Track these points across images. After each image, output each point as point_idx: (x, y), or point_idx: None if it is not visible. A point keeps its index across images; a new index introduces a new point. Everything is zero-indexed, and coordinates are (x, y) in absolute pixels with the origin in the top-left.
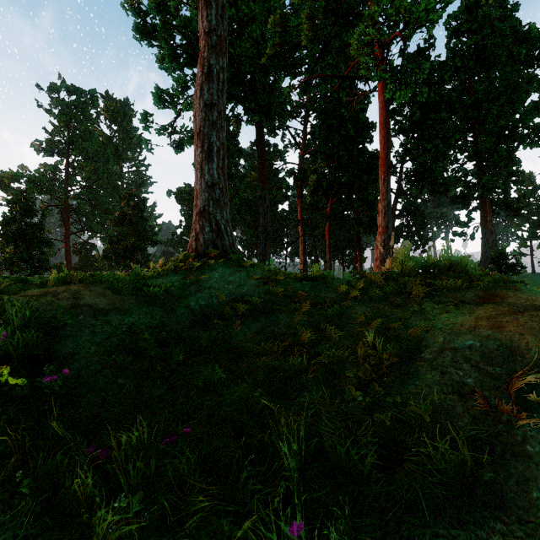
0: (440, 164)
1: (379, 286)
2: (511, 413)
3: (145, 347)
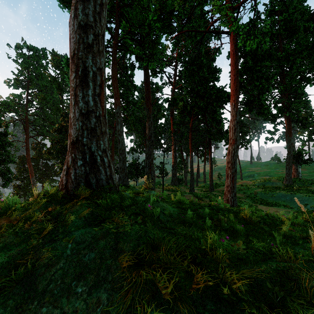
0: (264, 95)
1: None
2: None
3: None
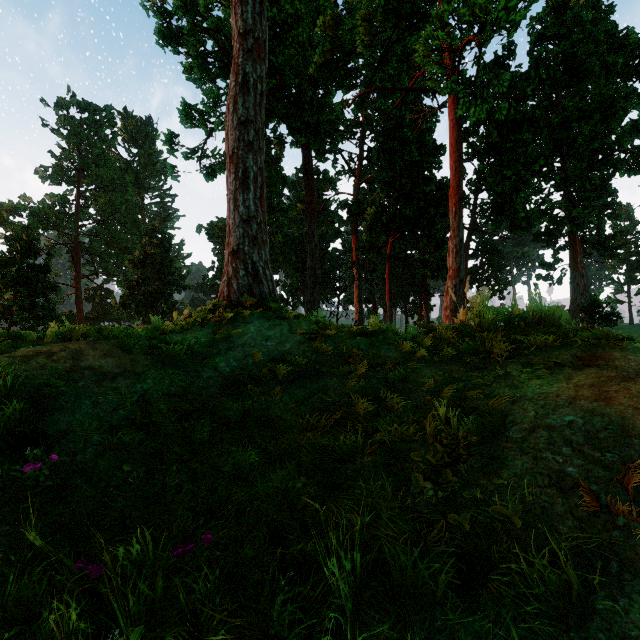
0: (522, 194)
1: (451, 343)
2: (629, 514)
3: (160, 421)
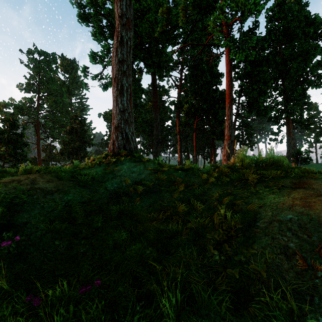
0: (262, 97)
1: (227, 175)
2: None
3: (76, 216)
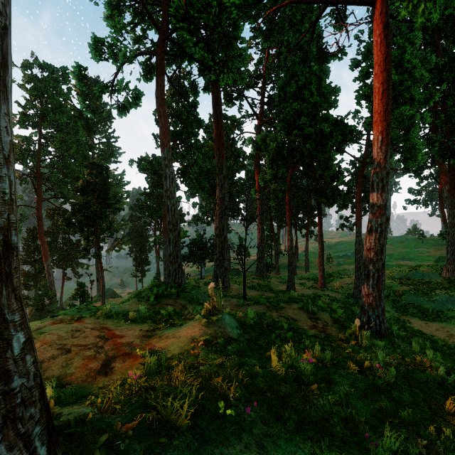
0: (416, 129)
1: None
2: None
3: None
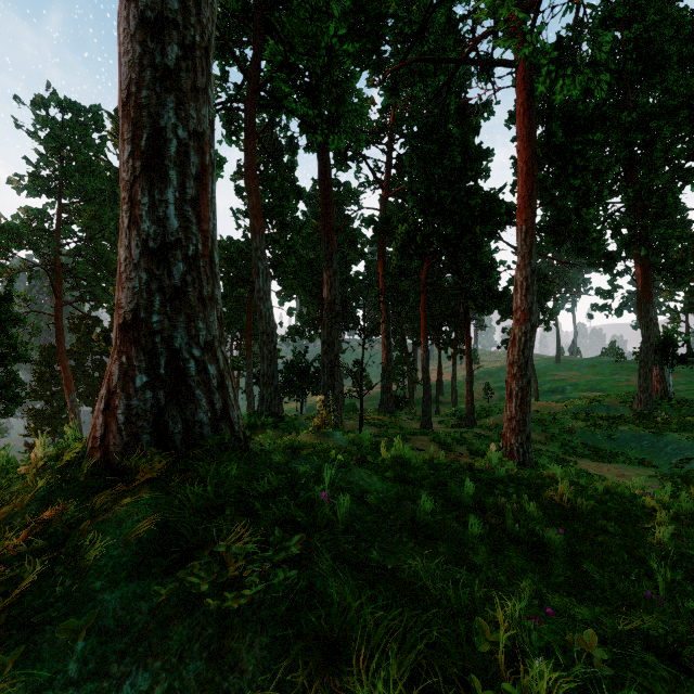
0: (591, 209)
1: None
2: None
3: None
